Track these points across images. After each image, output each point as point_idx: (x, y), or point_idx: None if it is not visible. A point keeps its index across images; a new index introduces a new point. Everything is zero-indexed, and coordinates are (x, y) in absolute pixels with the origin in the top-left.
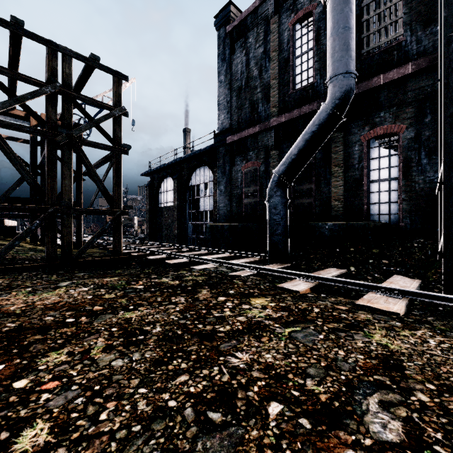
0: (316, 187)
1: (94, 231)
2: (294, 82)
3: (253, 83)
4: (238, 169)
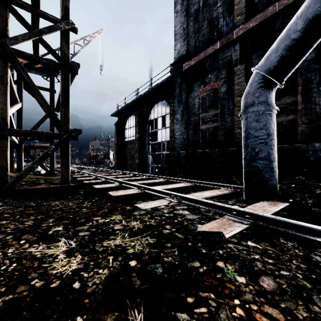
0: (302, 98)
1: (84, 162)
2: None
3: None
4: (195, 95)
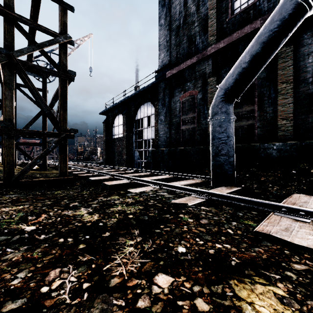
0: (258, 108)
1: (71, 158)
2: (232, 8)
3: (191, 19)
4: (177, 100)
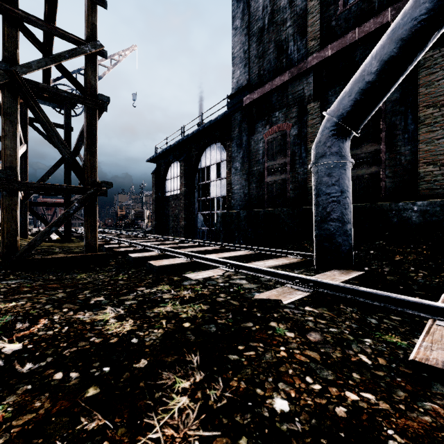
0: (386, 147)
1: (108, 225)
2: None
3: (281, 16)
4: (259, 138)
